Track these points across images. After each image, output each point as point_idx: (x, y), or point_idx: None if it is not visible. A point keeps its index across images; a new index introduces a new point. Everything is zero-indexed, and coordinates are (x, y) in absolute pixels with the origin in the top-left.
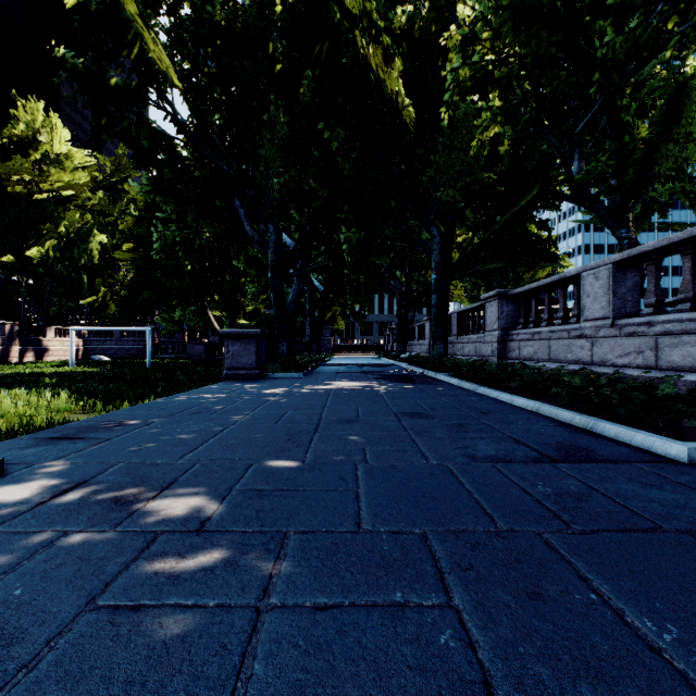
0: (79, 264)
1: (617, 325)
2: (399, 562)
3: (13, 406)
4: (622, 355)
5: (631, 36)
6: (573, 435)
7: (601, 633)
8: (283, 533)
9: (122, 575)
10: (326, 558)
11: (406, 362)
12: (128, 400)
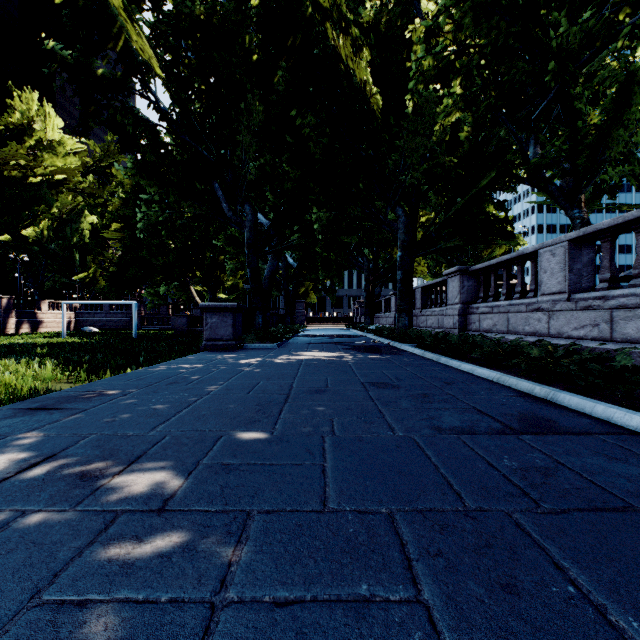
0: (72, 243)
1: (573, 299)
2: (365, 547)
3: (2, 375)
4: (578, 327)
5: (585, 27)
6: (534, 406)
7: (585, 636)
8: (246, 513)
9: (73, 563)
10: (289, 542)
11: (373, 333)
12: (112, 370)
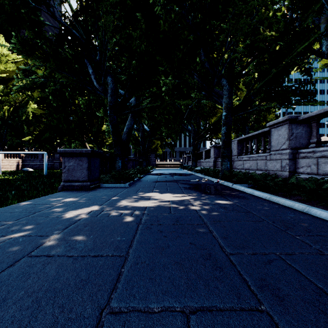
0: (21, 119)
1: None
2: None
3: None
4: None
5: None
6: None
7: None
8: None
9: None
10: None
11: (199, 173)
12: None
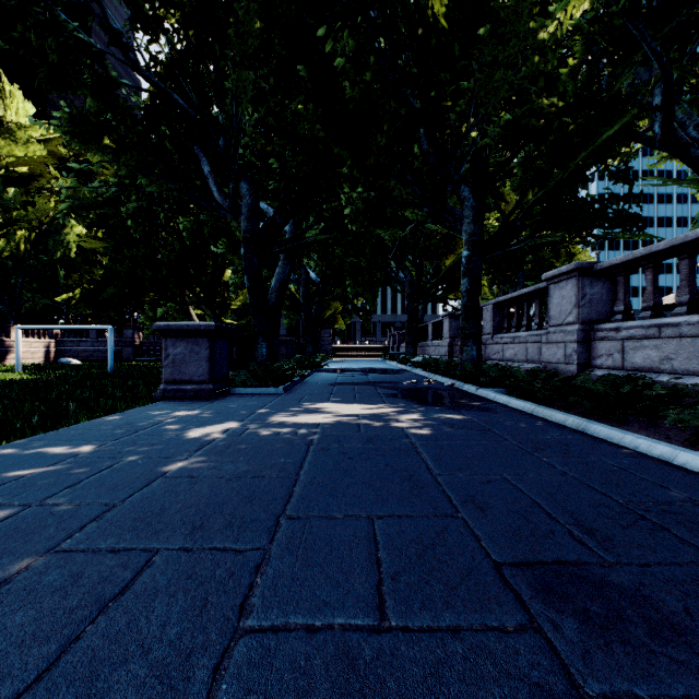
0: (54, 258)
1: None
2: None
3: None
4: None
5: None
6: None
7: None
8: None
9: None
10: None
11: (420, 368)
12: None
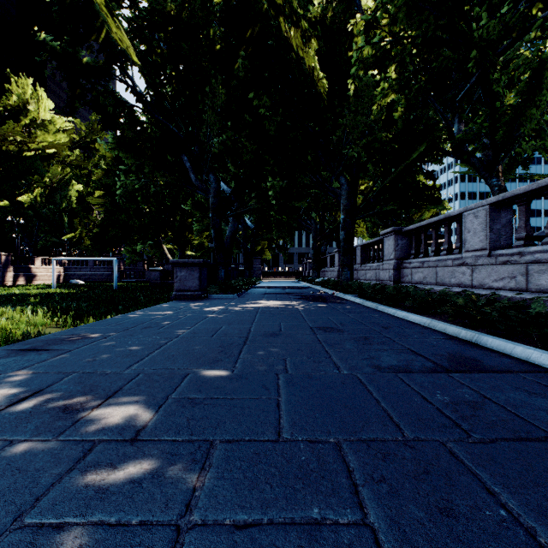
0: (61, 208)
1: (493, 255)
2: (316, 474)
3: None
4: (498, 279)
5: (503, 20)
6: (461, 347)
7: None
8: (209, 442)
9: (54, 488)
10: (248, 469)
11: (319, 285)
12: (95, 316)
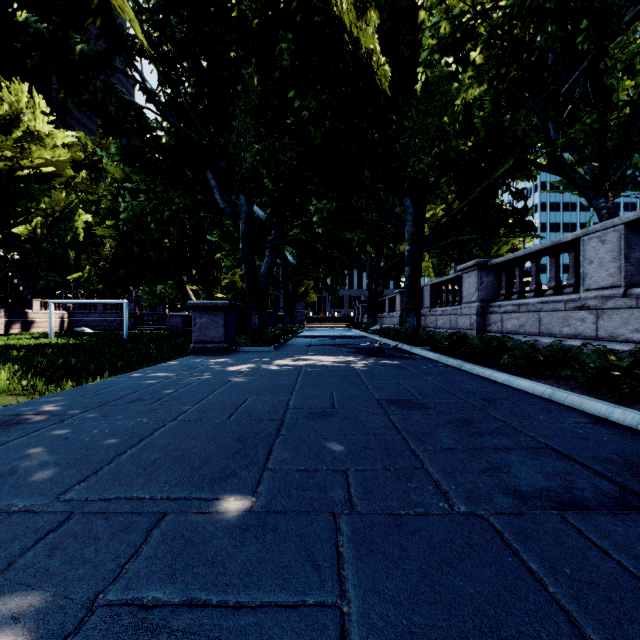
0: (65, 241)
1: (631, 295)
2: None
3: None
4: None
5: None
6: (631, 441)
7: None
8: None
9: None
10: None
11: (377, 334)
12: (81, 378)
